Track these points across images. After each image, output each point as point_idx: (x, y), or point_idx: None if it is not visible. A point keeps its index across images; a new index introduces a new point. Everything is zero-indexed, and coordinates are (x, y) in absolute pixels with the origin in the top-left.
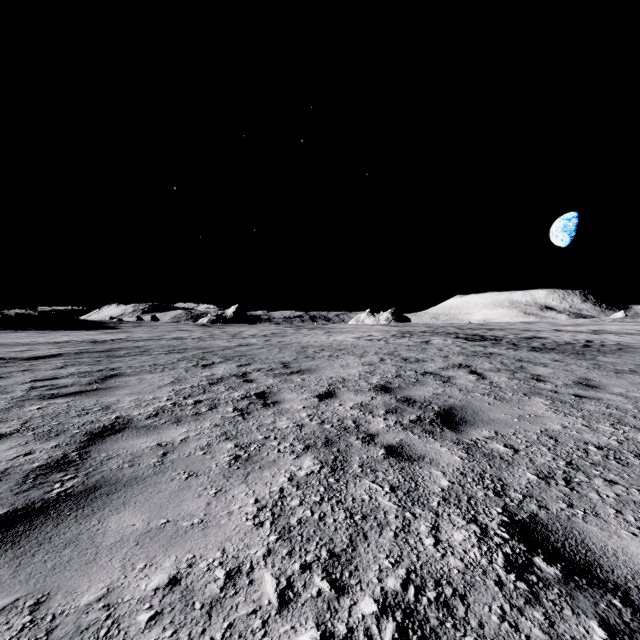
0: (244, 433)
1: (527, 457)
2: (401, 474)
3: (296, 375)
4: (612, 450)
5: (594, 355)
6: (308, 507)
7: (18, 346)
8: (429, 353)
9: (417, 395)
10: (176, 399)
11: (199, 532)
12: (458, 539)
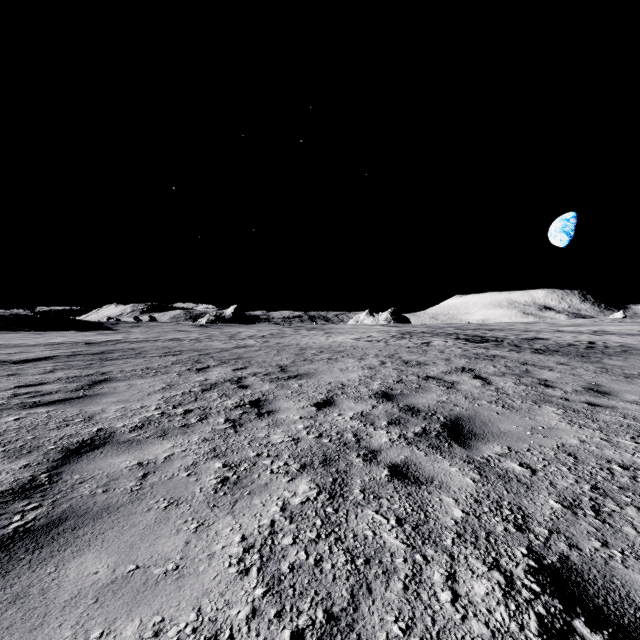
0: (234, 449)
1: (547, 479)
2: (408, 502)
3: (293, 380)
4: (639, 470)
5: (599, 358)
6: (302, 547)
7: (10, 348)
8: (430, 355)
9: (421, 403)
10: (165, 408)
11: (172, 583)
12: (480, 593)
